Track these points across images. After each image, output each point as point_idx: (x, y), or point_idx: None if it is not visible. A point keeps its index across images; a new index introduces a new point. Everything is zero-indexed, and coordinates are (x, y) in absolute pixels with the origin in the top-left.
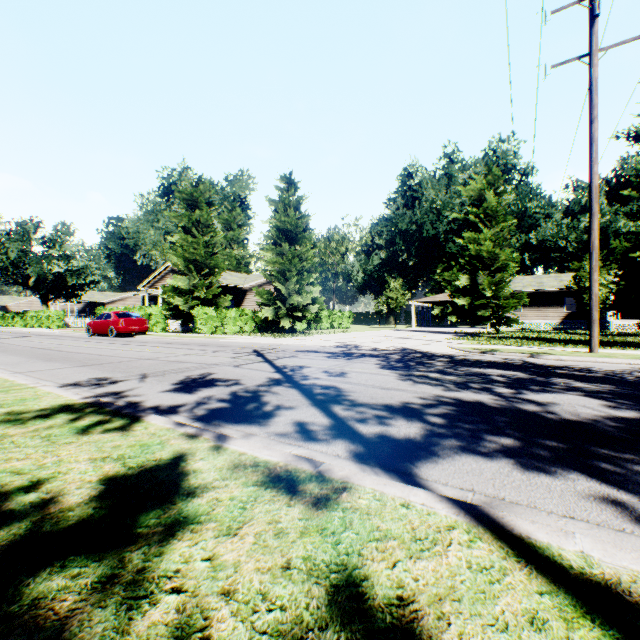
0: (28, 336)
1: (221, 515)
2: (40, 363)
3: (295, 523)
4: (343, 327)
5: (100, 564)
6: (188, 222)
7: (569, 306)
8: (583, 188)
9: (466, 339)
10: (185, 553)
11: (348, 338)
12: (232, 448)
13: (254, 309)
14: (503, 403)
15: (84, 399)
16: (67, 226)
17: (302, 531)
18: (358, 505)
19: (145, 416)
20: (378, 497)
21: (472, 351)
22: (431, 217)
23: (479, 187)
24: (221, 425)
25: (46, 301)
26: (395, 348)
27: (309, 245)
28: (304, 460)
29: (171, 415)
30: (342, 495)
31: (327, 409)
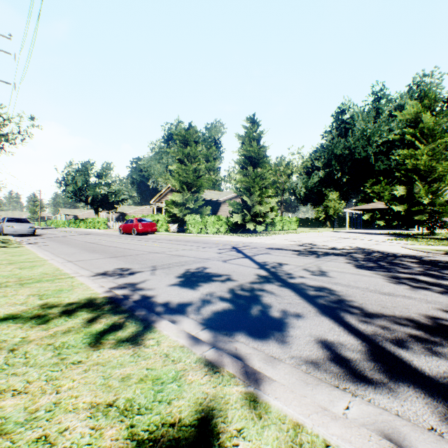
0: (86, 234)
1: None
2: (86, 254)
3: None
4: (291, 229)
5: None
6: (182, 155)
7: None
8: None
9: (409, 240)
10: None
11: (301, 238)
12: (274, 406)
13: (227, 216)
14: None
15: (106, 293)
16: (109, 164)
17: None
18: None
19: (156, 322)
20: None
21: (433, 252)
22: (362, 142)
23: (415, 111)
24: (233, 337)
25: (97, 212)
26: (351, 247)
27: (268, 167)
28: None
29: (180, 316)
30: None
31: (342, 321)
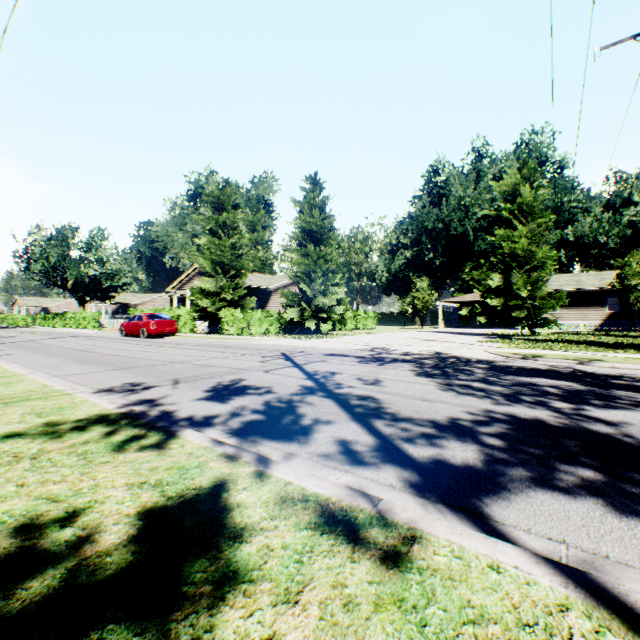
0: (67, 337)
1: (275, 571)
2: (77, 366)
3: (365, 589)
4: (368, 328)
5: (142, 639)
6: (215, 225)
7: (611, 306)
8: (626, 179)
9: (501, 342)
10: (240, 629)
11: (375, 340)
12: (276, 475)
13: (279, 310)
14: (566, 421)
15: (119, 409)
16: (102, 231)
17: (375, 602)
18: (436, 564)
19: (180, 431)
20: (457, 553)
21: (512, 356)
22: (459, 214)
23: (513, 182)
24: (258, 442)
25: (83, 303)
26: (427, 352)
27: (334, 245)
28: (358, 495)
29: (206, 428)
30: (413, 548)
31: (369, 425)
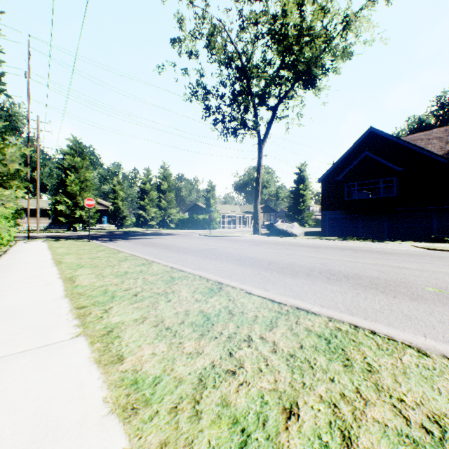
0: None
1: None
2: None
3: None
4: None
5: None
6: None
7: None
8: None
9: None
10: None
11: None
12: None
13: None
14: None
15: None
16: None
17: None
18: None
19: None
20: None
21: None
22: None
23: None
24: None
25: None
26: None
27: None
28: None
29: None
30: None
31: None
